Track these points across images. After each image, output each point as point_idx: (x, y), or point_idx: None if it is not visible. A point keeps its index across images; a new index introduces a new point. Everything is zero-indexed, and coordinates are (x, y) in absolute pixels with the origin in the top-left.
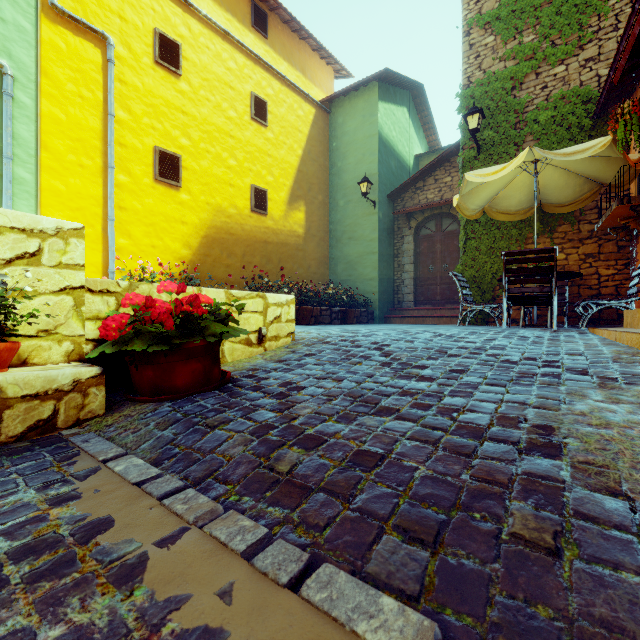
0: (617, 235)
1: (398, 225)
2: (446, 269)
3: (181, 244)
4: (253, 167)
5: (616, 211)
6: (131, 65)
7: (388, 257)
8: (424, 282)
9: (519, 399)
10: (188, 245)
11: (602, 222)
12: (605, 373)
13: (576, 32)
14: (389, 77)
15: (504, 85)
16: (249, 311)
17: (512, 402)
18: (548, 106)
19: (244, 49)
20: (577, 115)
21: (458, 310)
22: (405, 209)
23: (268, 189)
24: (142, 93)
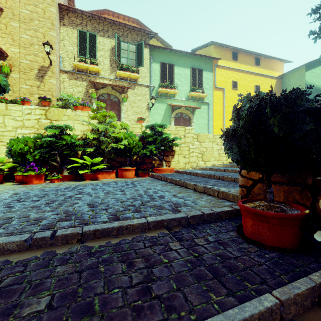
0: None
1: None
2: None
3: None
4: None
5: None
6: (227, 92)
7: None
8: None
9: None
10: None
11: None
12: None
13: None
14: (310, 62)
15: None
16: None
17: None
18: None
19: (252, 73)
20: None
21: None
22: None
23: None
24: (229, 98)
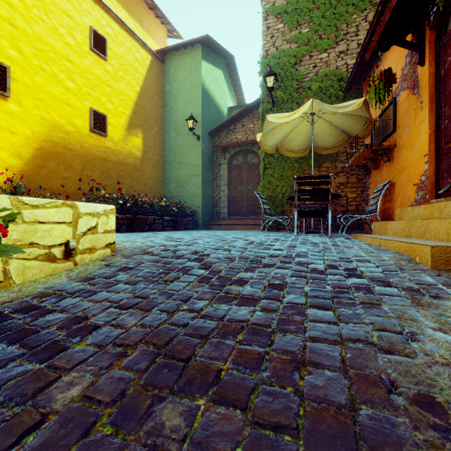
0: (357, 171)
1: (216, 156)
2: (250, 190)
3: (9, 153)
4: (92, 93)
5: (362, 153)
6: None
7: (209, 179)
8: (235, 199)
9: (359, 333)
10: (18, 155)
11: (352, 161)
12: (405, 283)
13: (334, 32)
14: (210, 43)
15: (290, 60)
16: (51, 222)
17: (354, 340)
18: (317, 79)
19: None
20: (335, 88)
21: (258, 220)
22: (221, 144)
23: (108, 114)
24: None
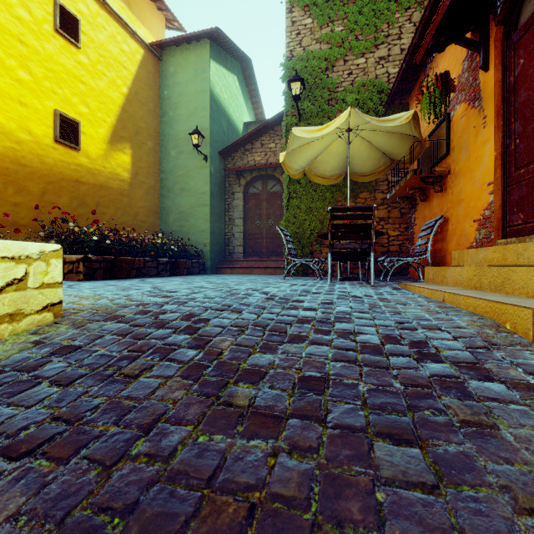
0: (400, 204)
1: (229, 182)
2: (271, 225)
3: None
4: (58, 90)
5: (409, 181)
6: None
7: (220, 211)
8: (252, 236)
9: (496, 527)
10: None
11: (396, 191)
12: (511, 373)
13: (373, 33)
14: (220, 39)
15: (320, 64)
16: None
17: None
18: (353, 90)
19: None
20: (374, 102)
21: (281, 262)
22: (235, 167)
23: (81, 121)
24: None
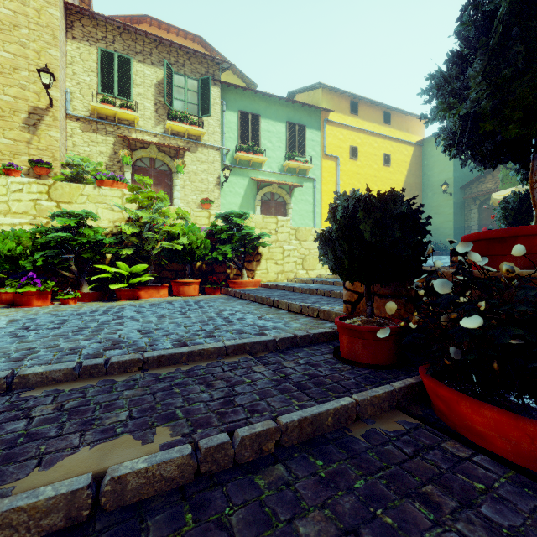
0: None
1: (467, 203)
2: None
3: None
4: (384, 187)
5: None
6: (343, 163)
7: (460, 222)
8: None
9: None
10: None
11: None
12: None
13: None
14: None
15: None
16: None
17: None
18: None
19: (380, 135)
20: None
21: None
22: (471, 196)
23: None
24: (346, 172)
